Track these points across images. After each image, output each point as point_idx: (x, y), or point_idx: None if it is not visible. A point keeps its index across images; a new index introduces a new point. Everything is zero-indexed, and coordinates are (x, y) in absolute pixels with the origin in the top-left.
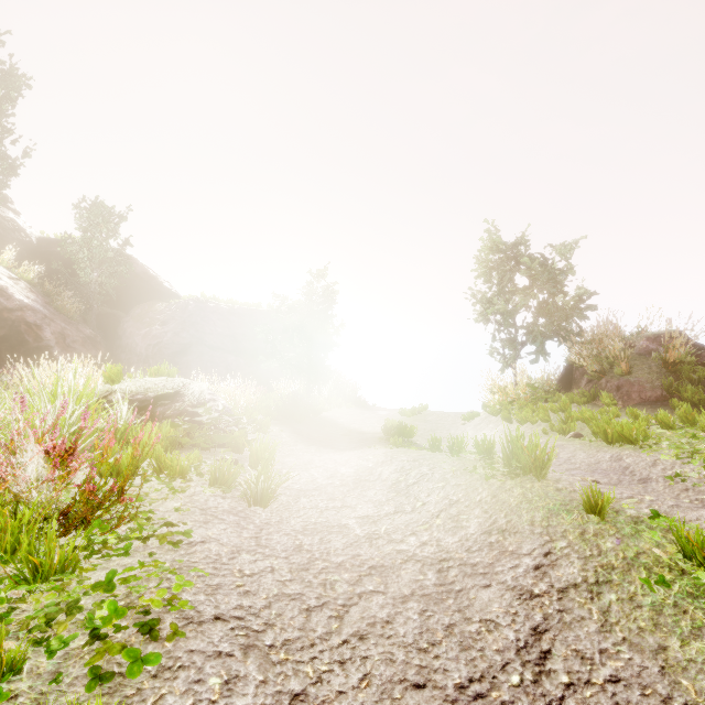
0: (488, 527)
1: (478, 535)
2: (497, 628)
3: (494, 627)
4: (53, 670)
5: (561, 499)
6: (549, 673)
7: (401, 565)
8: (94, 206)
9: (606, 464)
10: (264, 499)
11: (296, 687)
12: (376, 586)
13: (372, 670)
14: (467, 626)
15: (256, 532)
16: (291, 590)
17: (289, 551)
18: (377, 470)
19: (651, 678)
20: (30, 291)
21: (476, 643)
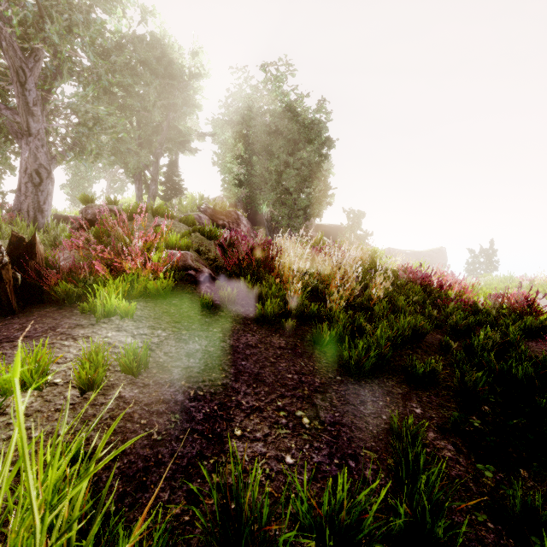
0: None
1: None
2: None
3: None
4: None
5: None
6: None
7: None
8: (354, 211)
9: None
10: None
11: None
12: None
13: None
14: None
15: None
16: None
17: None
18: None
19: None
20: None
21: None
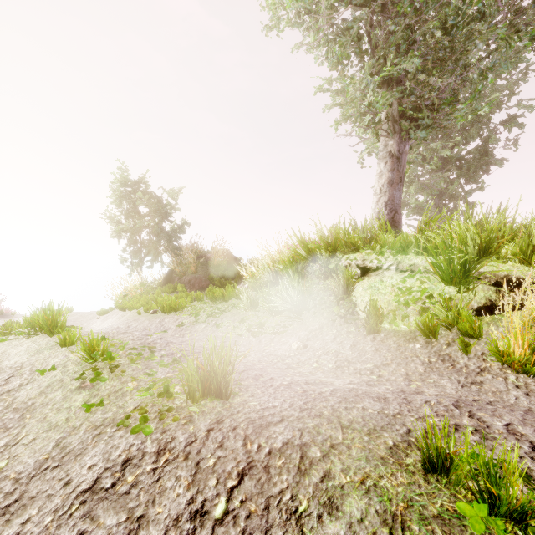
0: None
1: None
2: None
3: None
4: None
5: (56, 343)
6: None
7: None
8: None
9: (155, 325)
10: None
11: None
12: None
13: None
14: None
15: None
16: None
17: None
18: None
19: (11, 422)
20: None
21: None
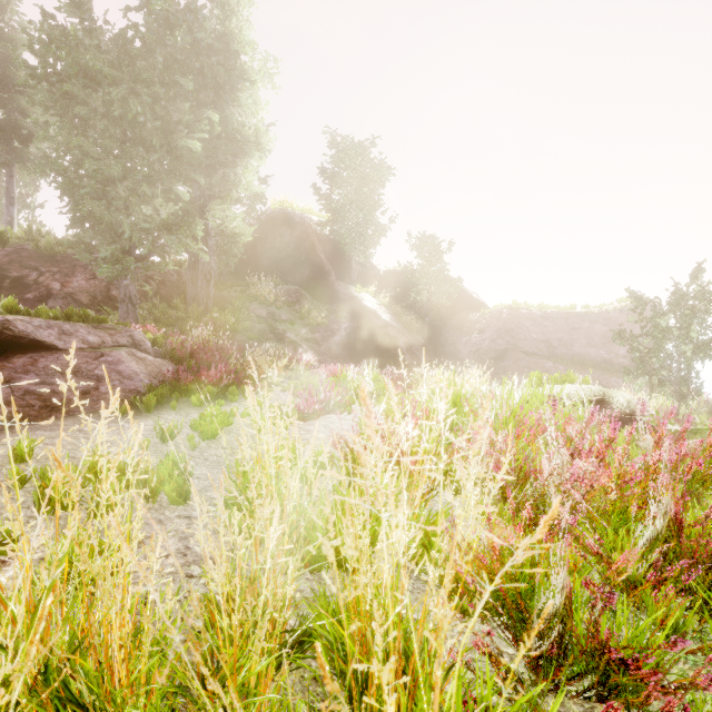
0: None
1: None
2: None
3: None
4: None
5: None
6: None
7: None
8: (426, 239)
9: None
10: None
11: None
12: None
13: None
14: None
15: None
16: None
17: None
18: None
19: None
20: (387, 312)
21: None
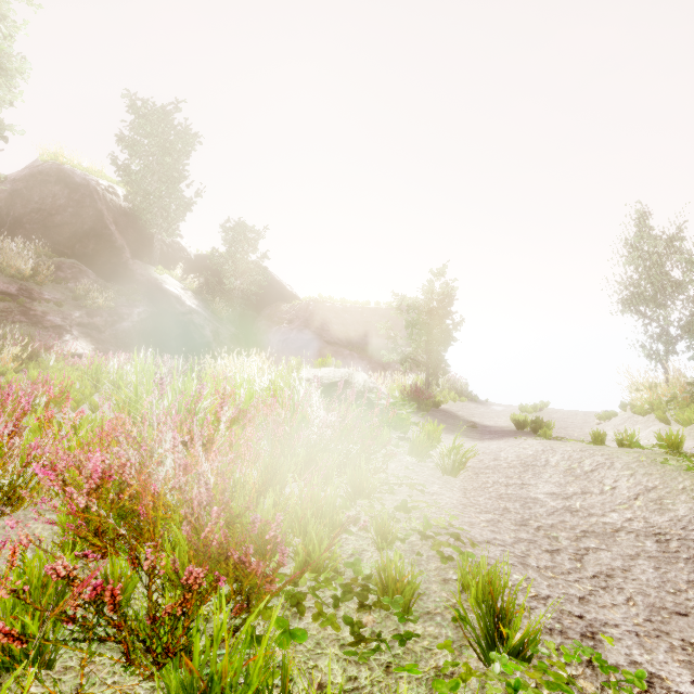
0: None
1: (691, 518)
2: None
3: None
4: (410, 549)
5: None
6: None
7: (613, 533)
8: (237, 226)
9: None
10: (455, 470)
11: (577, 594)
12: (597, 545)
13: (632, 596)
14: None
15: (462, 494)
16: (523, 537)
17: (499, 510)
18: (541, 457)
19: None
20: (194, 298)
21: None
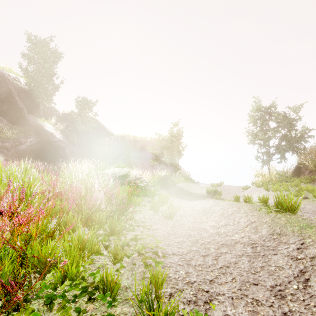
0: (271, 232)
1: (267, 235)
2: (283, 269)
3: (281, 268)
4: (131, 262)
5: (305, 223)
6: (309, 286)
7: (234, 244)
8: (83, 100)
9: None
10: (171, 216)
11: (209, 278)
12: (226, 251)
13: (235, 277)
14: (269, 267)
15: (171, 228)
16: (194, 249)
17: (187, 236)
18: (212, 208)
19: None
20: (61, 134)
21: (275, 273)
